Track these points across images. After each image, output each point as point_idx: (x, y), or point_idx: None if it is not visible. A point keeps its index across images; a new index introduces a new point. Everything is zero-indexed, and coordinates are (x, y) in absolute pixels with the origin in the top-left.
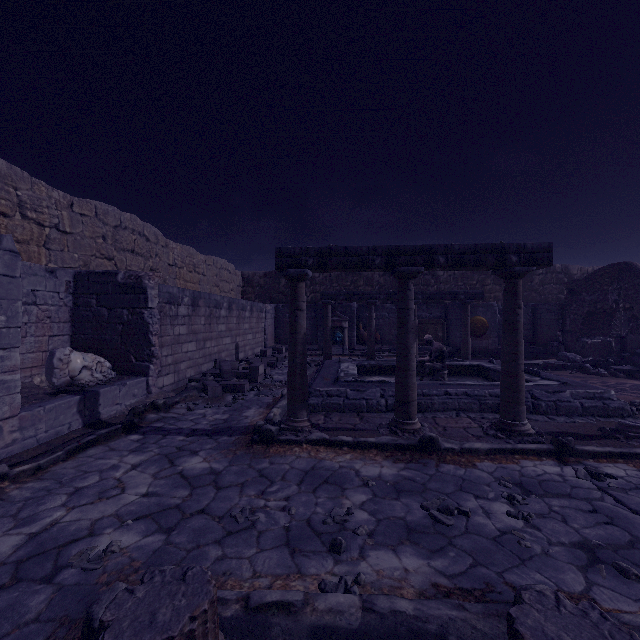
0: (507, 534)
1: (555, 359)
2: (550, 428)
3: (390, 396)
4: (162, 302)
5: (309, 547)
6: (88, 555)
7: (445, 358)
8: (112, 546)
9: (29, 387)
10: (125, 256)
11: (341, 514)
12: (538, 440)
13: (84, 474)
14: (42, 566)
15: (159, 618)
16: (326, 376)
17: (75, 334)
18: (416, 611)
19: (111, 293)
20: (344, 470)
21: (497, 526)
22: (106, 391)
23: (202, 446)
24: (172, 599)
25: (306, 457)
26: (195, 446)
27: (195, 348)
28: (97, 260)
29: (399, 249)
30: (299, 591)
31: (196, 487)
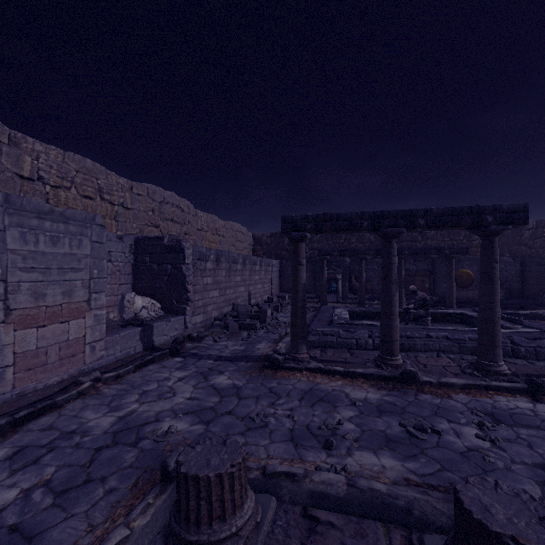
0: (474, 451)
1: (544, 310)
2: (528, 371)
3: (377, 337)
4: (195, 259)
5: (308, 443)
6: (157, 432)
7: (428, 306)
8: (171, 428)
9: (107, 320)
10: (167, 224)
11: (333, 423)
12: (513, 380)
13: (147, 382)
14: (129, 436)
15: (212, 462)
16: (322, 319)
17: (135, 283)
18: (388, 491)
19: (159, 253)
20: (336, 392)
21: (465, 444)
22: (157, 325)
23: (226, 368)
24: (218, 454)
25: (305, 381)
26: (221, 368)
27: (218, 294)
28: (148, 228)
29: (383, 214)
30: (301, 468)
31: (224, 396)
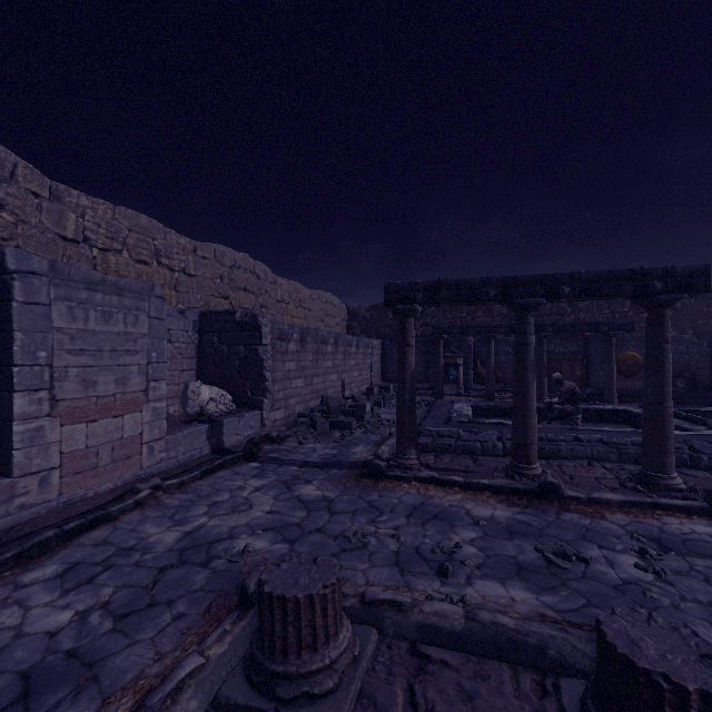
0: (631, 584)
1: None
2: (711, 486)
3: (508, 439)
4: (274, 339)
5: (417, 569)
6: (231, 551)
7: (578, 400)
8: (248, 547)
9: (167, 415)
10: (239, 294)
11: (449, 546)
12: (690, 497)
13: (217, 491)
14: (198, 555)
15: (301, 582)
16: (437, 416)
17: (200, 369)
18: (517, 626)
19: (230, 331)
20: (454, 508)
21: (621, 576)
22: (228, 422)
23: (314, 476)
24: (308, 573)
25: (415, 493)
26: (308, 476)
27: (303, 384)
28: (216, 299)
29: (516, 280)
30: (408, 596)
31: (312, 510)
